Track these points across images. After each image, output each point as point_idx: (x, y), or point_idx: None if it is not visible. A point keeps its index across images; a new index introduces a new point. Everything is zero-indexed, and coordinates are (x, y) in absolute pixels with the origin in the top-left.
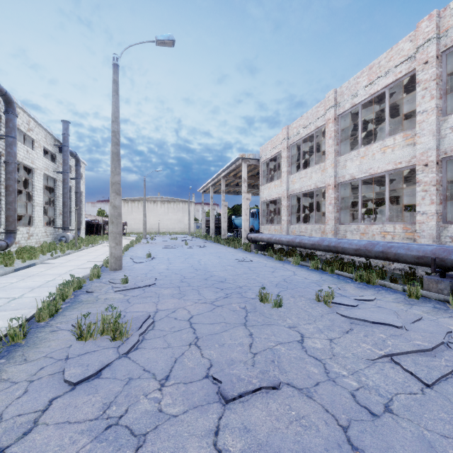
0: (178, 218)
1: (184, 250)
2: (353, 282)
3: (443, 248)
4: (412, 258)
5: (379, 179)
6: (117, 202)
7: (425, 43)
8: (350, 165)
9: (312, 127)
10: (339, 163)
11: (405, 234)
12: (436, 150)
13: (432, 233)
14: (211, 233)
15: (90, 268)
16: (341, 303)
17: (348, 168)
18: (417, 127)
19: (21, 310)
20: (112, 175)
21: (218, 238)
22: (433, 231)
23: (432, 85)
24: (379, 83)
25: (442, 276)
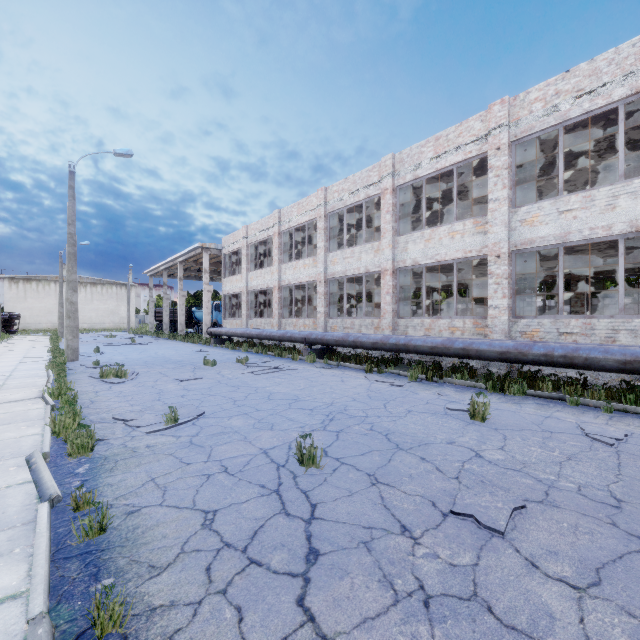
0: (109, 308)
1: (133, 346)
2: (274, 357)
3: (311, 332)
4: (300, 339)
5: (315, 283)
6: (74, 298)
7: (320, 205)
8: (288, 273)
9: (265, 233)
10: (282, 270)
11: (314, 326)
12: (324, 273)
13: (323, 325)
14: (165, 328)
15: (39, 361)
16: (251, 363)
17: (287, 275)
18: (317, 257)
19: (32, 377)
20: (69, 274)
21: (174, 334)
22: (323, 324)
23: (323, 233)
24: (303, 218)
25: (310, 348)
